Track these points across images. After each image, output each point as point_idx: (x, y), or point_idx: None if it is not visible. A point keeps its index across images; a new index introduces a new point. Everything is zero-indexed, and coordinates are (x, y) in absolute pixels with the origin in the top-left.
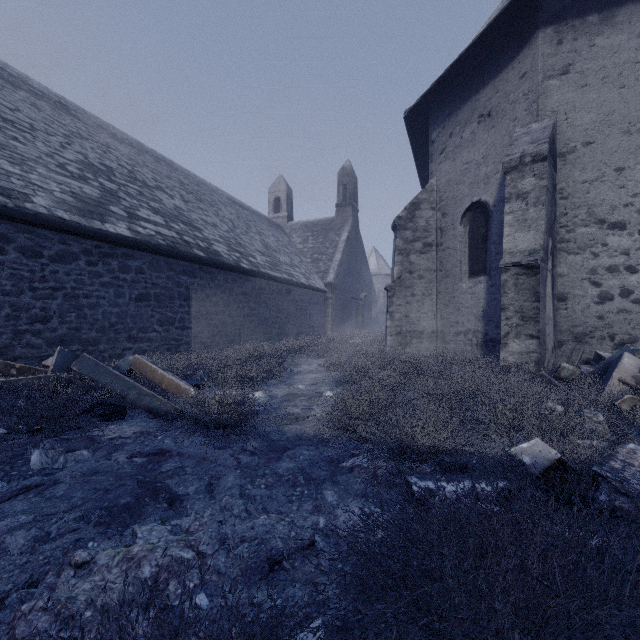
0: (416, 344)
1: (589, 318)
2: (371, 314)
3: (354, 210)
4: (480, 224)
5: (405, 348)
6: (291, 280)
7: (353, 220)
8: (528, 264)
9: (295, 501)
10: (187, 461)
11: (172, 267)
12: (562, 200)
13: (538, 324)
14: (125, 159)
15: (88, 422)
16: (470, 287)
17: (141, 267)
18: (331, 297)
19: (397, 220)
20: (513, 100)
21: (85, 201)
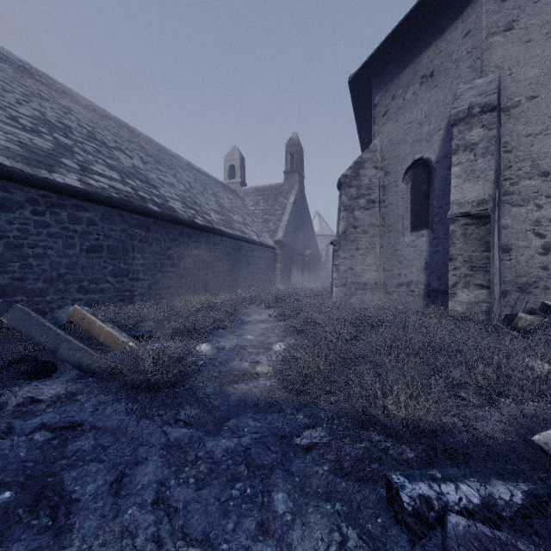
0: (360, 295)
1: (533, 269)
2: (315, 269)
3: (300, 176)
4: (422, 180)
5: (350, 299)
6: (243, 237)
7: (299, 185)
8: (478, 214)
9: (232, 511)
10: (102, 438)
11: (126, 220)
12: (506, 153)
13: (488, 274)
14: (86, 121)
15: (2, 383)
16: (412, 240)
17: (93, 219)
18: (280, 253)
19: (342, 178)
20: (456, 59)
21: (34, 151)
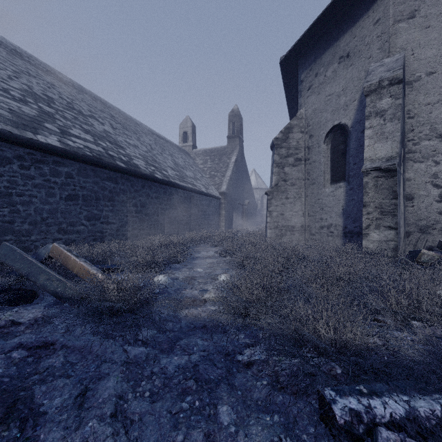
0: (289, 235)
1: (431, 213)
2: (252, 215)
3: (240, 141)
4: (340, 142)
5: (281, 239)
6: (194, 189)
7: (240, 148)
8: (387, 168)
9: (182, 422)
10: (71, 355)
11: (98, 174)
12: (409, 119)
13: (395, 217)
14: (66, 94)
15: None
16: (332, 191)
17: (70, 173)
18: (224, 202)
19: (275, 140)
20: (368, 42)
21: (21, 117)
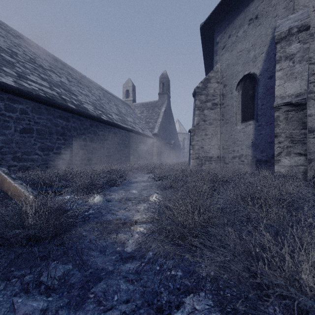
0: (208, 164)
1: None
2: (177, 152)
3: (168, 96)
4: (249, 88)
5: (201, 167)
6: (133, 130)
7: (168, 102)
8: (297, 102)
9: None
10: None
11: (51, 113)
12: (311, 65)
13: (305, 145)
14: (30, 53)
15: None
16: (243, 128)
17: (25, 109)
18: (156, 141)
19: (196, 89)
20: (274, 4)
21: None
